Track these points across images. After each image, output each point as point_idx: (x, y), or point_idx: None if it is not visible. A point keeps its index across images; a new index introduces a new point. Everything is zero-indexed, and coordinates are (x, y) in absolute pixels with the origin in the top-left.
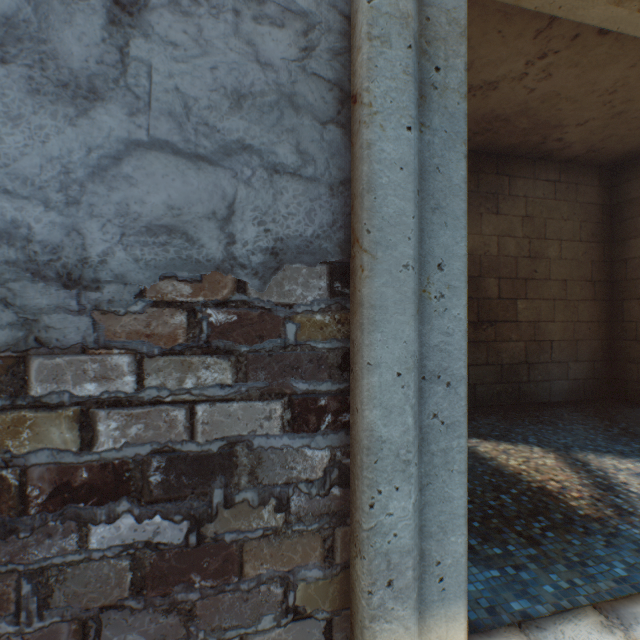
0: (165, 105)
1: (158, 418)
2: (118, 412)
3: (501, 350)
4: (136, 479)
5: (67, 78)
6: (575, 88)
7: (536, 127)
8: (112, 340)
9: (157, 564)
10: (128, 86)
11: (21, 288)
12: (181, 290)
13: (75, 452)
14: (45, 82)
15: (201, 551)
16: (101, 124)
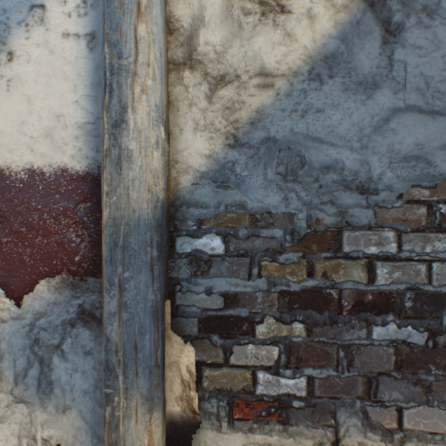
0: (413, 84)
1: (409, 269)
2: (386, 264)
3: None
4: (396, 303)
5: (360, 79)
6: None
7: None
8: (383, 223)
9: (408, 354)
10: (392, 77)
11: (338, 195)
12: (422, 193)
13: (364, 284)
14: (350, 84)
15: (434, 352)
16: (378, 102)
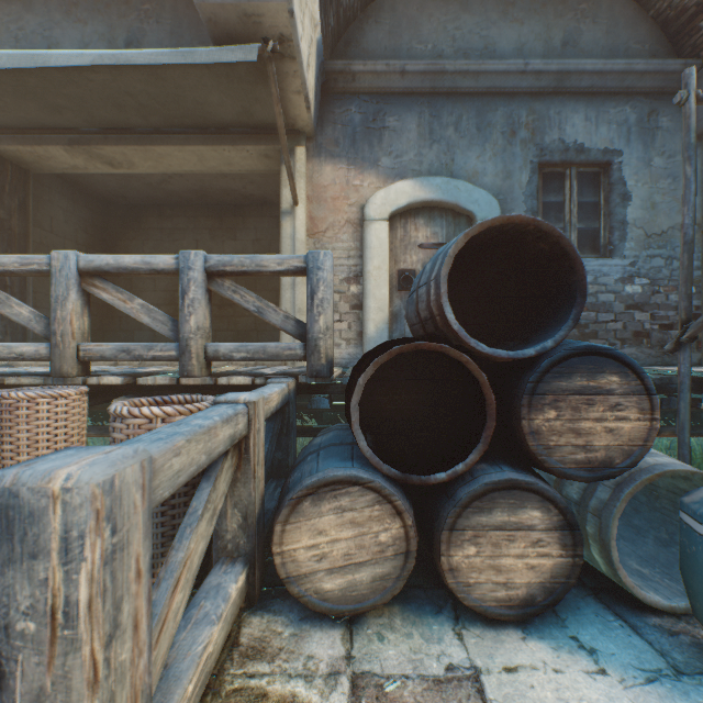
0: None
1: None
2: None
3: (239, 322)
4: None
5: None
6: (205, 177)
7: (226, 192)
8: None
9: None
10: None
11: None
12: None
13: None
14: None
15: None
16: None
